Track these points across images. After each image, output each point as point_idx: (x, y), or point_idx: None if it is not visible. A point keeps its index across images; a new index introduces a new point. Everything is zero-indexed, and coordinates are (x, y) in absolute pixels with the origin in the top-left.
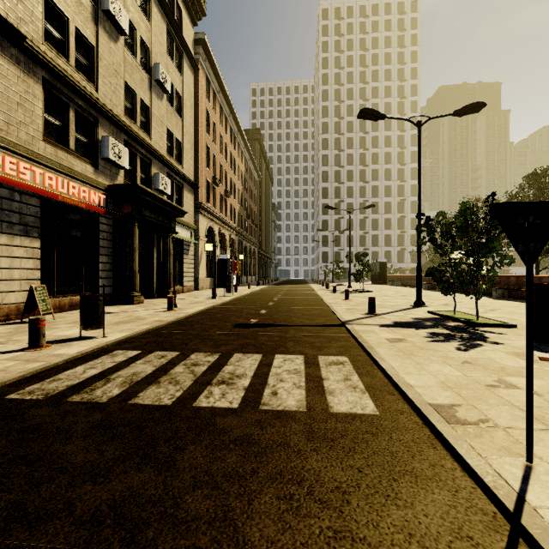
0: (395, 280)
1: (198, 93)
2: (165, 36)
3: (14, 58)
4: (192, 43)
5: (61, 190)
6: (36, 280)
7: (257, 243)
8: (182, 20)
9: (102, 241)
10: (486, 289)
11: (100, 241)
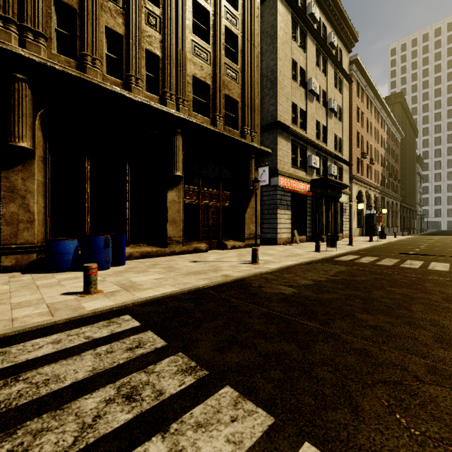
0: None
1: (351, 98)
2: (333, 77)
3: (284, 137)
4: (348, 66)
5: (297, 187)
6: (289, 228)
7: (399, 197)
8: (342, 57)
9: (308, 209)
10: None
11: (307, 209)
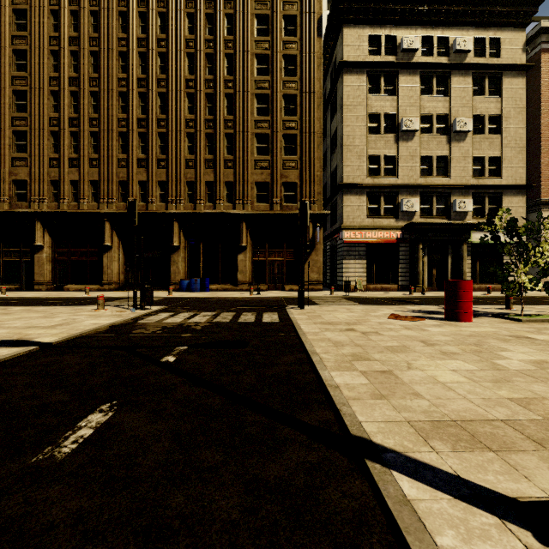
0: None
1: (539, 86)
2: (470, 85)
3: (355, 193)
4: (523, 47)
5: (374, 237)
6: (364, 276)
7: None
8: (500, 45)
9: (401, 256)
10: (531, 288)
11: (400, 256)
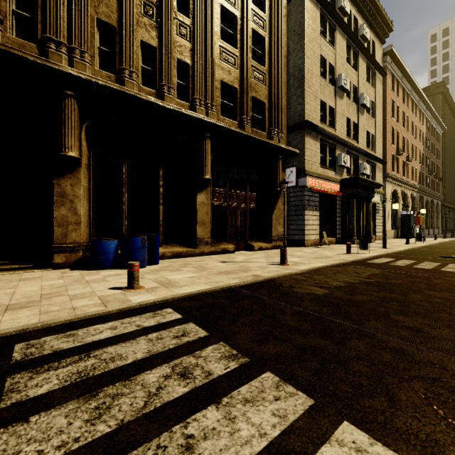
0: None
1: (385, 92)
2: (365, 71)
3: (313, 137)
4: (381, 58)
5: (326, 187)
6: (318, 229)
7: (441, 196)
8: (374, 49)
9: (337, 209)
10: None
11: (337, 210)
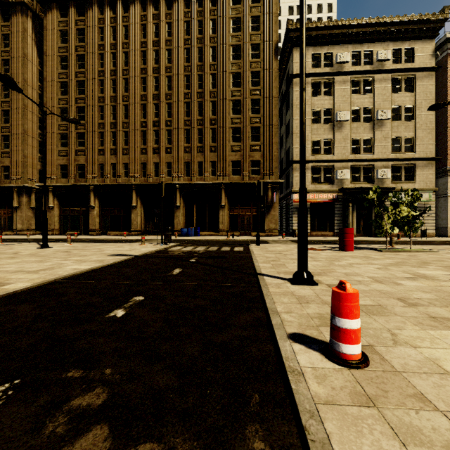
0: None
1: (446, 81)
2: (390, 85)
3: None
4: (432, 53)
5: (315, 198)
6: (309, 226)
7: None
8: (414, 53)
9: (336, 211)
10: (390, 232)
11: (335, 212)
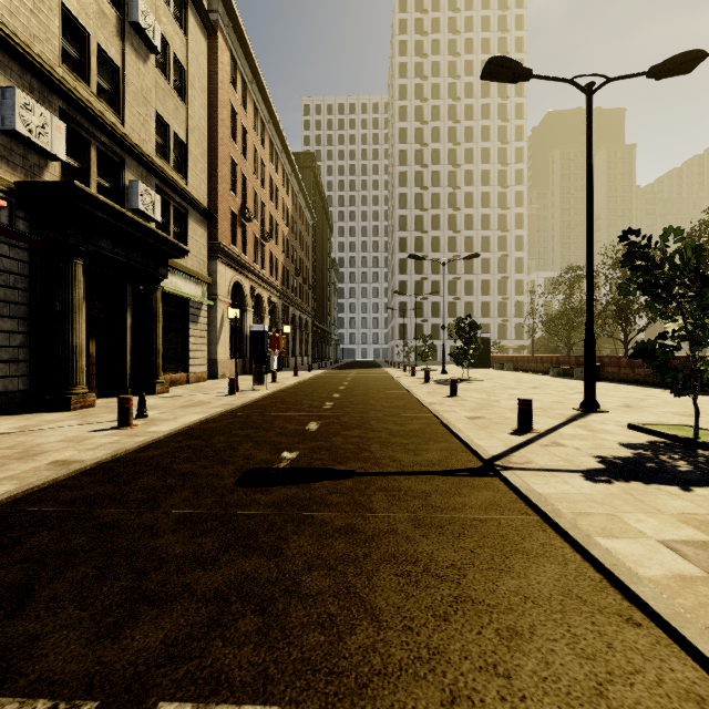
0: (504, 362)
1: (216, 74)
2: None
3: None
4: None
5: None
6: None
7: (311, 310)
8: None
9: (2, 290)
10: None
11: None
